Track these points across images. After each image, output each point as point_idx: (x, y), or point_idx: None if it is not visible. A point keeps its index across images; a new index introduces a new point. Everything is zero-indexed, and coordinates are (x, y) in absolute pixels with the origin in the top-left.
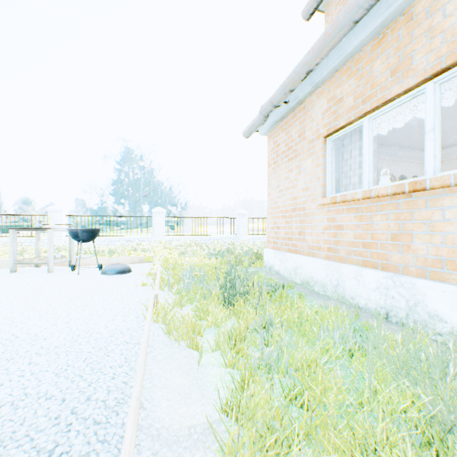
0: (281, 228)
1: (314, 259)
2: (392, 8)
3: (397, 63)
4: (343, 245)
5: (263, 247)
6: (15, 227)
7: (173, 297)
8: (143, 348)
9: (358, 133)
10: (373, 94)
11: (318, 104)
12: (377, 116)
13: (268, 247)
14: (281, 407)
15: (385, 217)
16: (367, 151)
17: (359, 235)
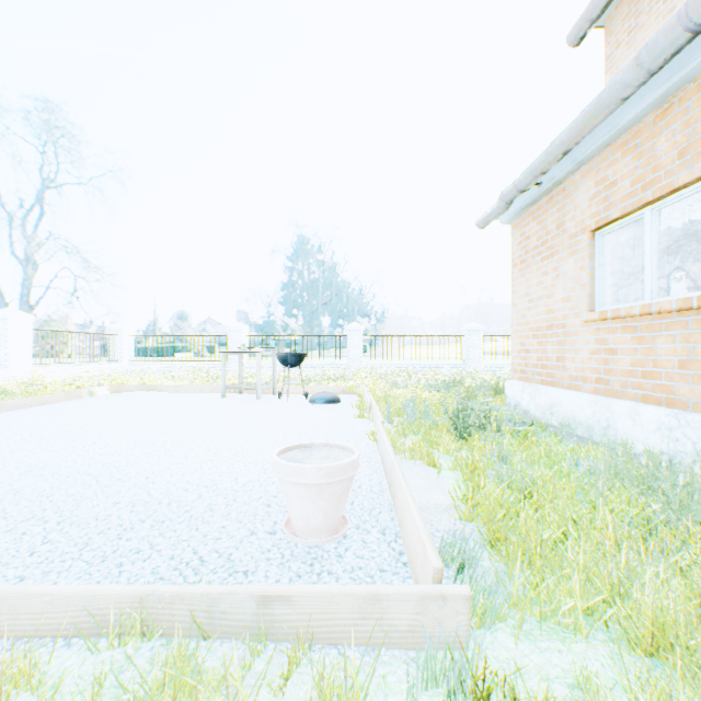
0: (531, 351)
1: (576, 393)
2: (675, 78)
3: (685, 142)
4: (617, 375)
5: (506, 379)
6: (194, 350)
7: (397, 427)
8: (391, 453)
9: (642, 225)
10: (655, 180)
11: (583, 187)
12: (662, 207)
13: (512, 378)
14: (513, 503)
15: (671, 339)
16: (648, 252)
17: (637, 361)
